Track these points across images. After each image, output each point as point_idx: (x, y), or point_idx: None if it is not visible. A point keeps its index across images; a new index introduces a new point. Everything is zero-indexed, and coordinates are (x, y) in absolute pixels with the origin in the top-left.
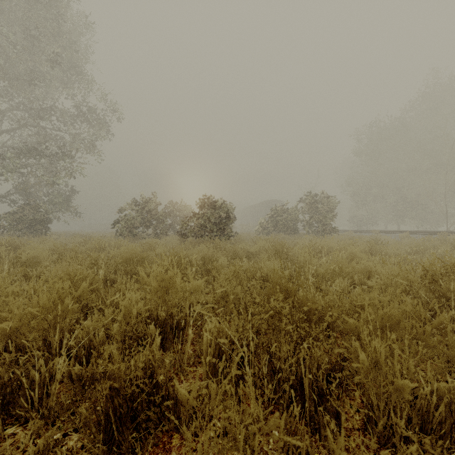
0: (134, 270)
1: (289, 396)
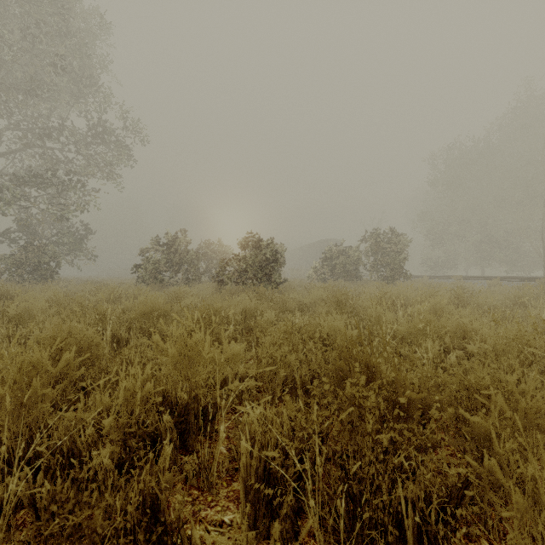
0: (153, 328)
1: (379, 544)
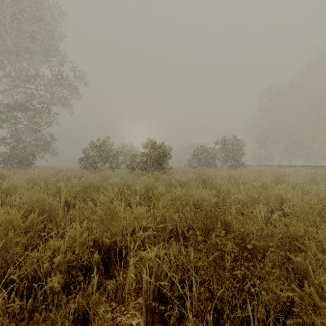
0: (90, 197)
1: None
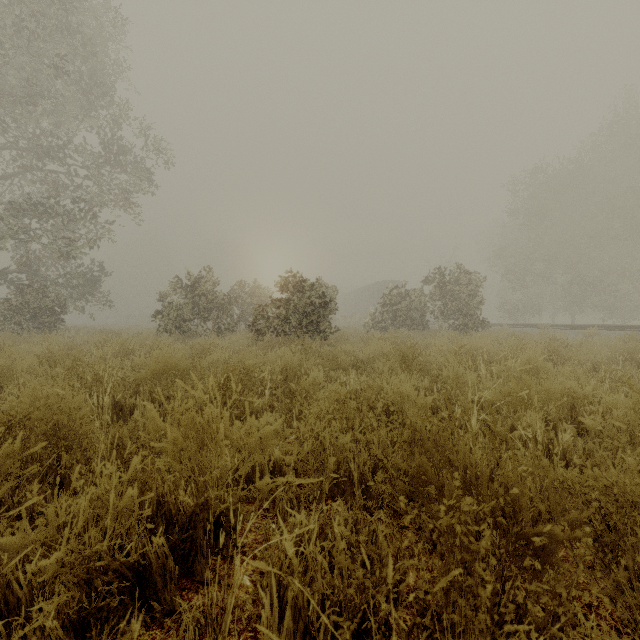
0: (166, 392)
1: None
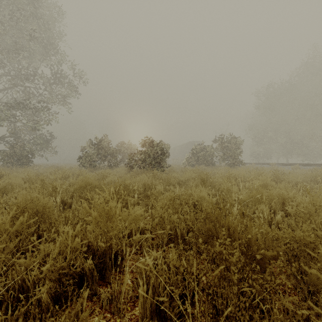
0: (87, 196)
1: None
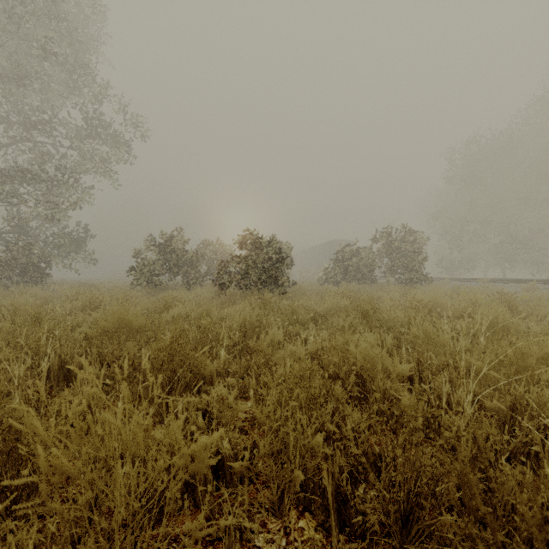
0: (117, 351)
1: None
